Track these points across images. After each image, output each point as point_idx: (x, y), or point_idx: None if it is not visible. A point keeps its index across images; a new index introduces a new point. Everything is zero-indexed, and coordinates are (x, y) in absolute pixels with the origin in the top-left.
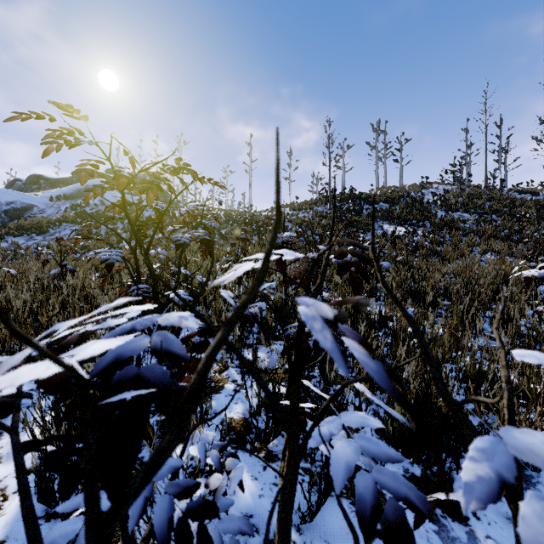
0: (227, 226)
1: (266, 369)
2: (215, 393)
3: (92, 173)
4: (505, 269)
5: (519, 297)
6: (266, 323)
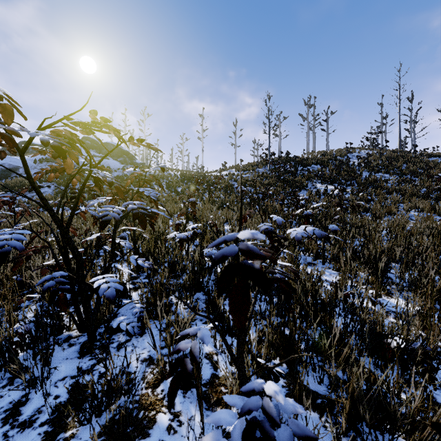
0: (182, 184)
1: (213, 377)
2: (141, 437)
3: None
4: (437, 228)
5: None
6: (214, 302)
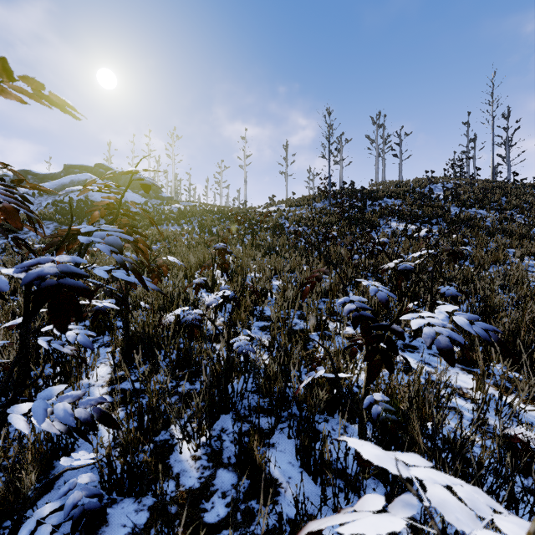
0: (219, 223)
1: None
2: None
3: None
4: None
5: None
6: (250, 456)
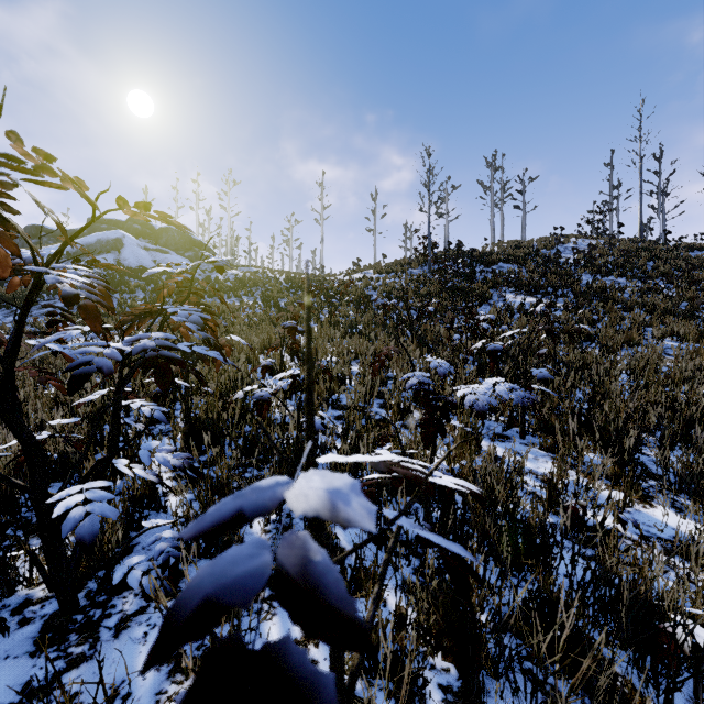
0: (288, 295)
1: None
2: None
3: None
4: None
5: None
6: None
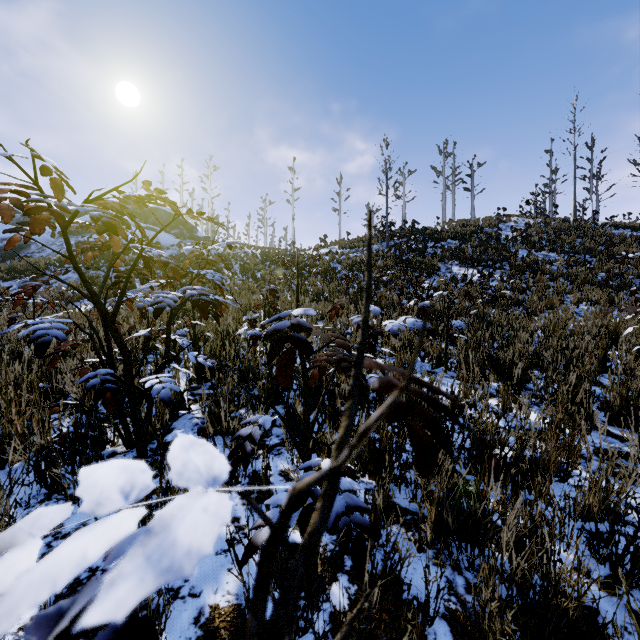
0: (263, 268)
1: None
2: None
3: (20, 205)
4: (609, 327)
5: (636, 368)
6: (294, 413)
